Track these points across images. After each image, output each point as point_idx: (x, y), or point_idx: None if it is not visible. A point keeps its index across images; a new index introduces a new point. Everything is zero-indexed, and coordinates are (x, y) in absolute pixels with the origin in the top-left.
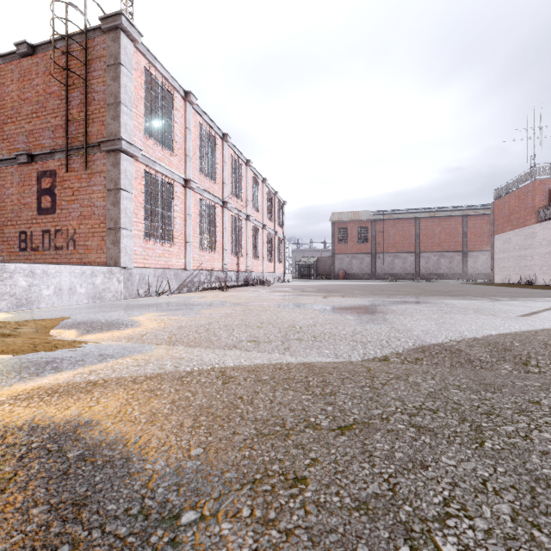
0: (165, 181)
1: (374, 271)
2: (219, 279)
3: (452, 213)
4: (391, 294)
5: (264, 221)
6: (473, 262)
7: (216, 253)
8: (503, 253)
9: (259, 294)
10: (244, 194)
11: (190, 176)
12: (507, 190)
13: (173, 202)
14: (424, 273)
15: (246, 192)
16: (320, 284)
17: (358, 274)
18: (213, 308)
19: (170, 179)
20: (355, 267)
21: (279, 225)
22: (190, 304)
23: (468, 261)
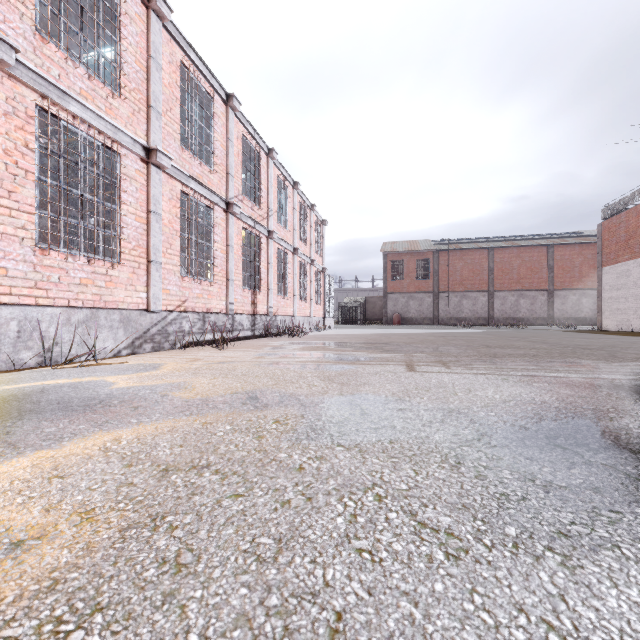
0: (98, 141)
1: (436, 315)
2: (211, 327)
3: (534, 242)
4: (527, 357)
5: (296, 244)
6: (560, 303)
7: (214, 285)
8: (617, 291)
9: (279, 355)
10: (265, 199)
11: (159, 146)
12: (623, 206)
13: (117, 184)
14: (499, 317)
15: (268, 196)
16: (375, 333)
17: (417, 318)
18: (73, 443)
19: (109, 140)
20: (413, 309)
21: (317, 251)
22: (61, 405)
23: (555, 302)
